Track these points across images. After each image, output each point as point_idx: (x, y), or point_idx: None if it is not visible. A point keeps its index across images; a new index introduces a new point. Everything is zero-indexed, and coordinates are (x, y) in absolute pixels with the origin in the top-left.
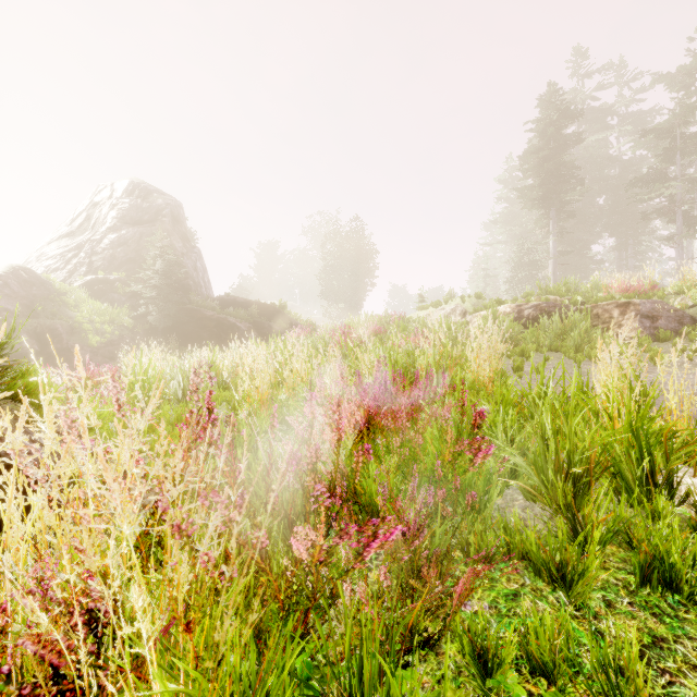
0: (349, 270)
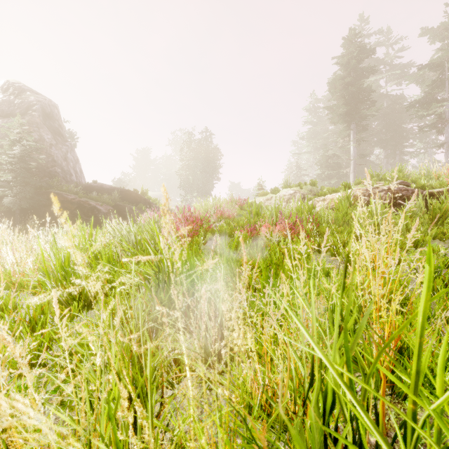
0: (200, 168)
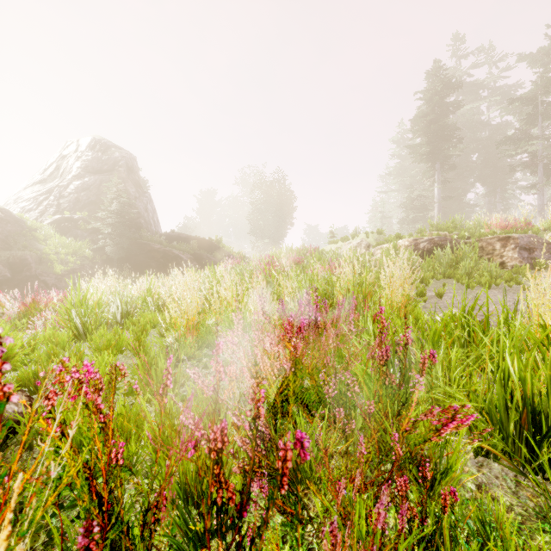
0: (272, 212)
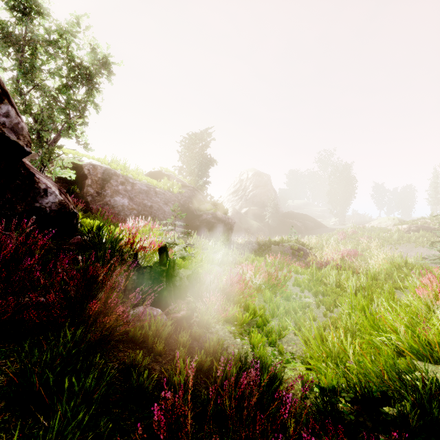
0: (342, 190)
